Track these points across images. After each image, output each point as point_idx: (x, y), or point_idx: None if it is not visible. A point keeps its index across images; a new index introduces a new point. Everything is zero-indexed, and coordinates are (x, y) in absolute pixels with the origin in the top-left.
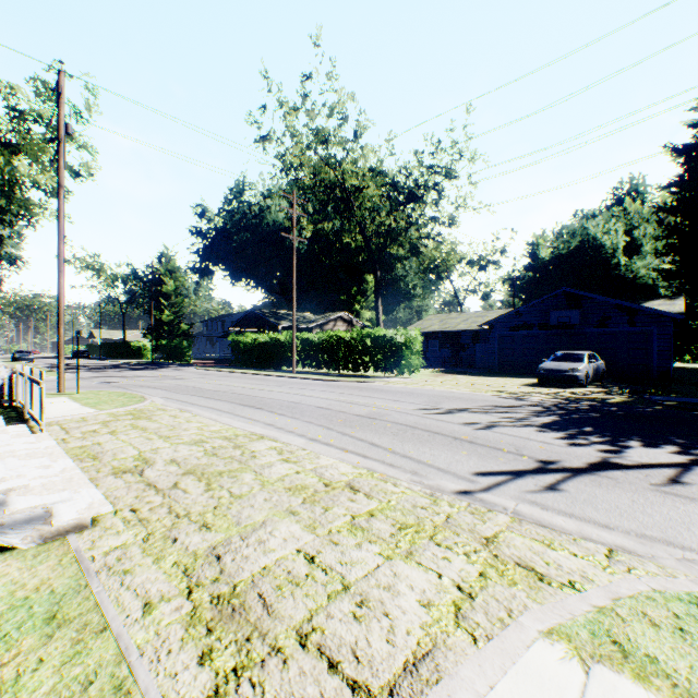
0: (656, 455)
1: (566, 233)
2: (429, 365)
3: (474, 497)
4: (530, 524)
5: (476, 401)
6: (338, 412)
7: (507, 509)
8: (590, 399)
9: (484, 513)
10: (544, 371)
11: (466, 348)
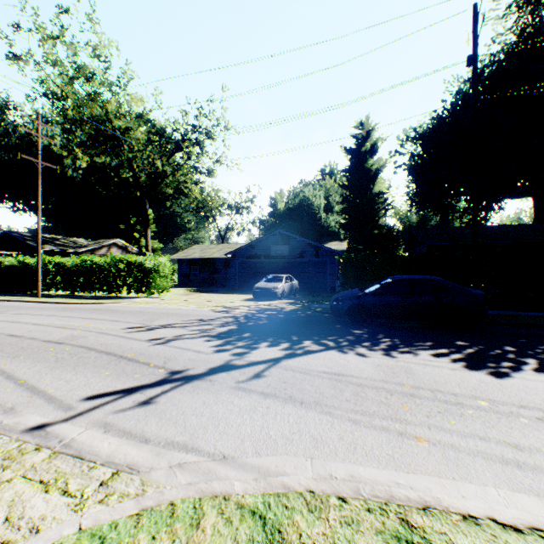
0: (268, 353)
1: (293, 194)
2: (192, 286)
3: (43, 432)
4: (66, 457)
5: (189, 317)
6: (26, 340)
7: (63, 441)
8: (274, 309)
9: (25, 454)
10: (257, 289)
11: (220, 272)
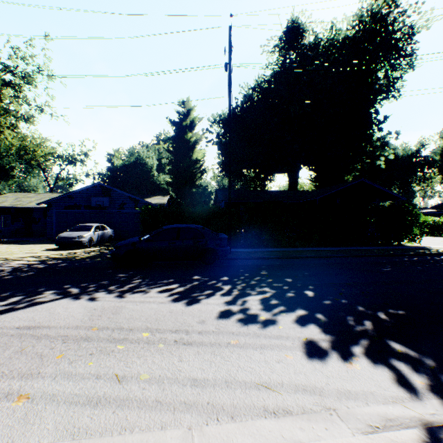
0: None
1: (129, 152)
2: (1, 236)
3: None
4: None
5: None
6: None
7: None
8: (65, 258)
9: None
10: (61, 238)
11: (38, 221)
